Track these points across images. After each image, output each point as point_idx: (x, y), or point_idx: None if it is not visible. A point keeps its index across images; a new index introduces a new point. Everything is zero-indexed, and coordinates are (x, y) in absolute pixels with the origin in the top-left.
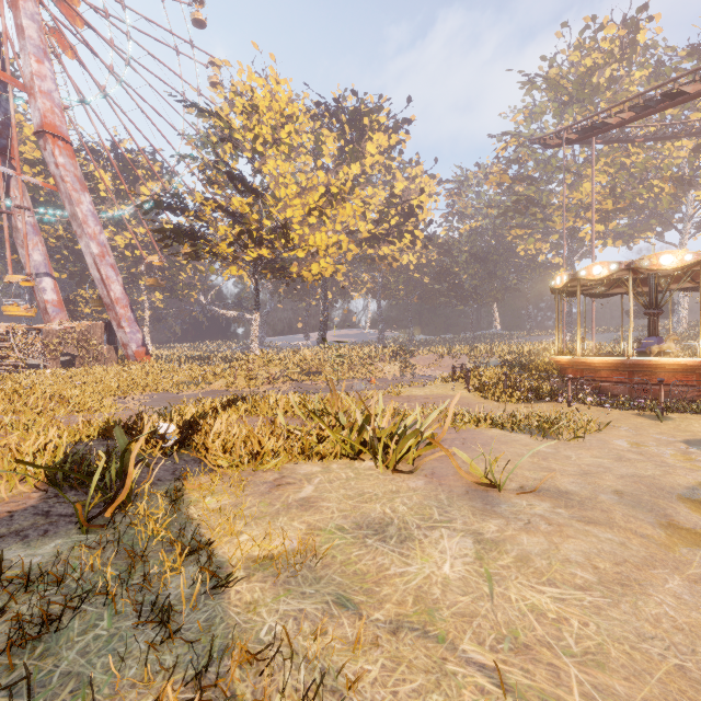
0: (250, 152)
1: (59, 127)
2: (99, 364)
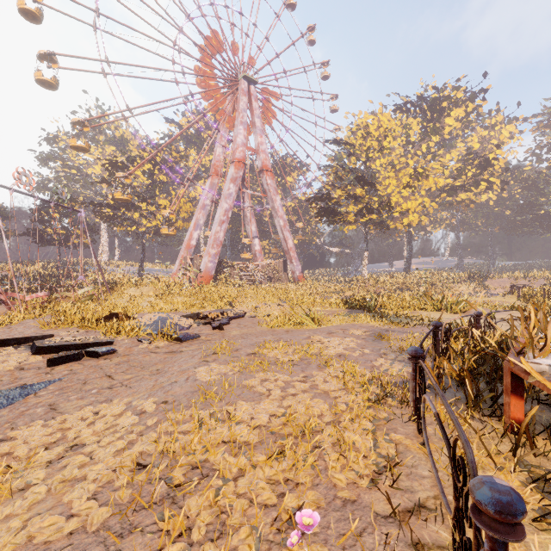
0: (364, 158)
1: (268, 166)
2: (280, 282)
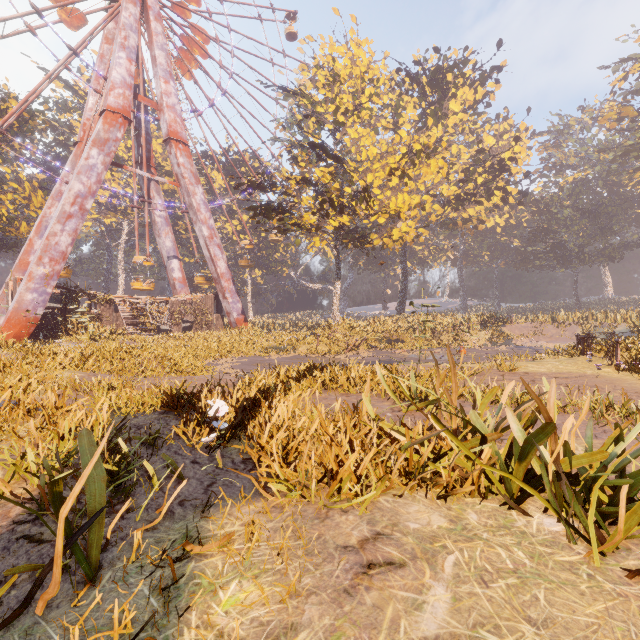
0: (331, 124)
1: (180, 133)
2: (209, 329)
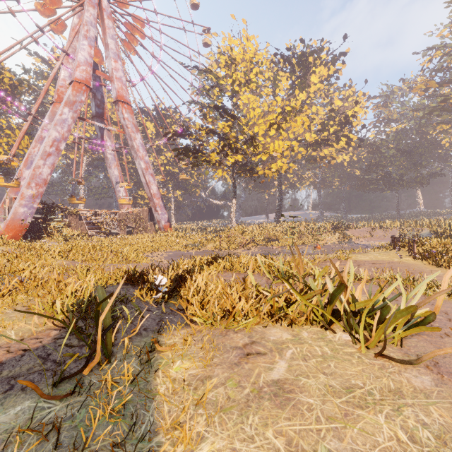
0: (230, 92)
1: (125, 97)
2: (145, 232)
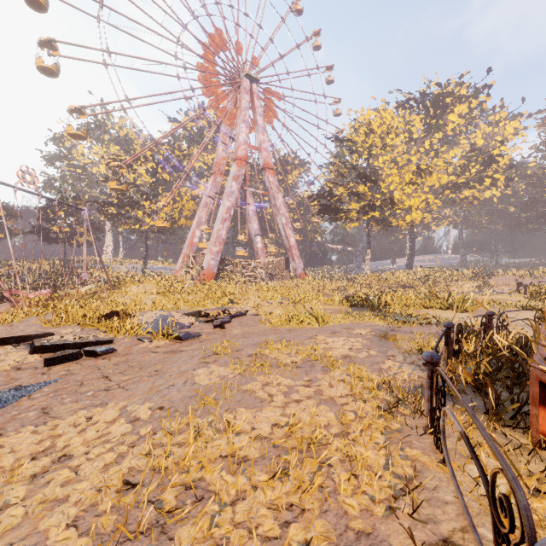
0: (366, 155)
1: (270, 163)
2: (282, 279)
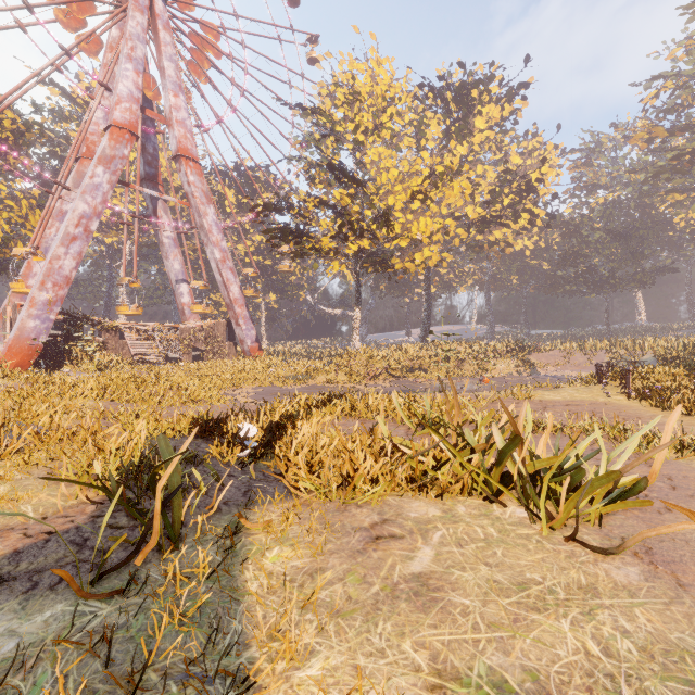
0: (351, 144)
1: (190, 150)
2: (221, 358)
